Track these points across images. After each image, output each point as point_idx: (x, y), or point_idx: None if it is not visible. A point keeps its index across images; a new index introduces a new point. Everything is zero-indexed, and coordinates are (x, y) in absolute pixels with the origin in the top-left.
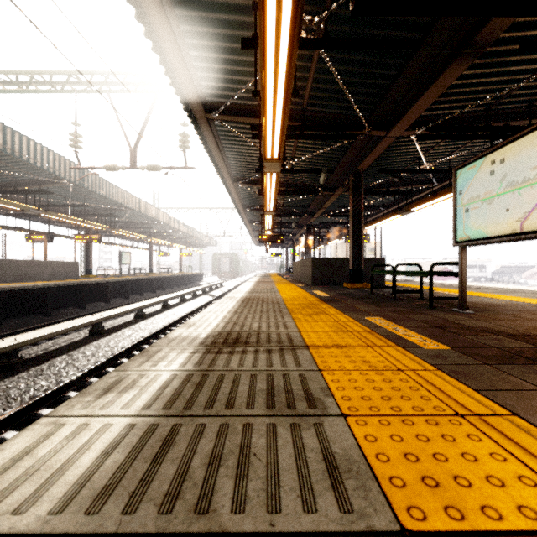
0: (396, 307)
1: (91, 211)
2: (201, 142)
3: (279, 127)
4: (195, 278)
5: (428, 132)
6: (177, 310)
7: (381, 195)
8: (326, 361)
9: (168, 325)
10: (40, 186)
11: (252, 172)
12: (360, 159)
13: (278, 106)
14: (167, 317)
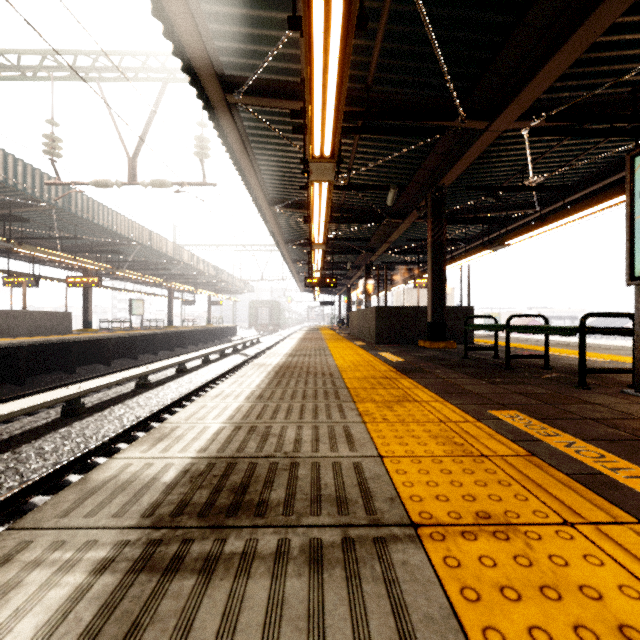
0: (522, 385)
1: (88, 246)
2: (221, 141)
3: (334, 97)
4: (226, 333)
5: (547, 125)
6: (196, 376)
7: (462, 226)
8: (500, 629)
9: (178, 398)
10: (11, 211)
11: (295, 192)
12: (443, 169)
13: (332, 46)
14: (180, 386)
